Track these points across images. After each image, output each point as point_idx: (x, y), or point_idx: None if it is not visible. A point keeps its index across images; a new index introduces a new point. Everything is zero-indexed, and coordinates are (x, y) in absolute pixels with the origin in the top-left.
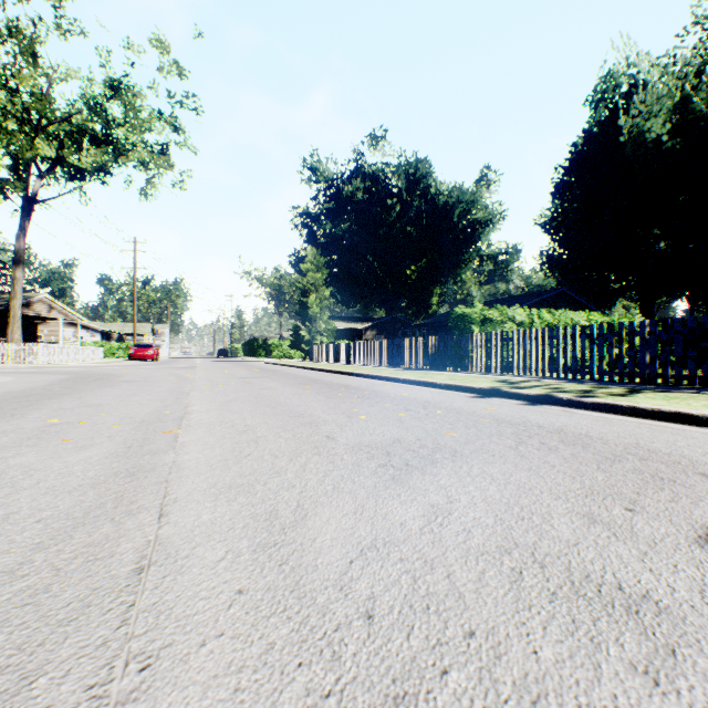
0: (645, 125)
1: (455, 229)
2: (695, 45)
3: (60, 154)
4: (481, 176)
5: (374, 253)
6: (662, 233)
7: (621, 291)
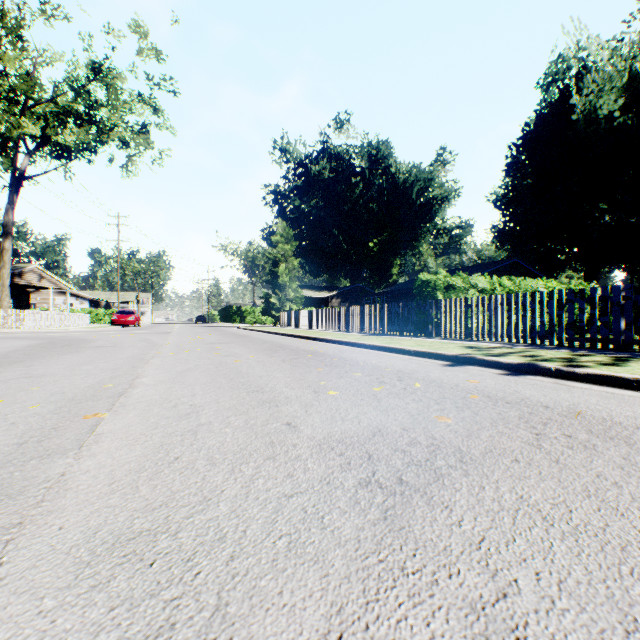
0: (598, 102)
1: (413, 205)
2: None
3: (47, 134)
4: (438, 156)
5: (339, 228)
6: (608, 207)
7: (567, 262)
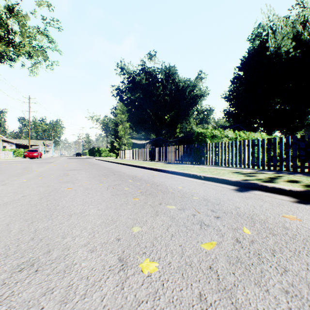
0: (282, 44)
1: (186, 98)
2: (298, 12)
3: None
4: (198, 75)
5: (150, 109)
6: (281, 100)
7: (258, 127)
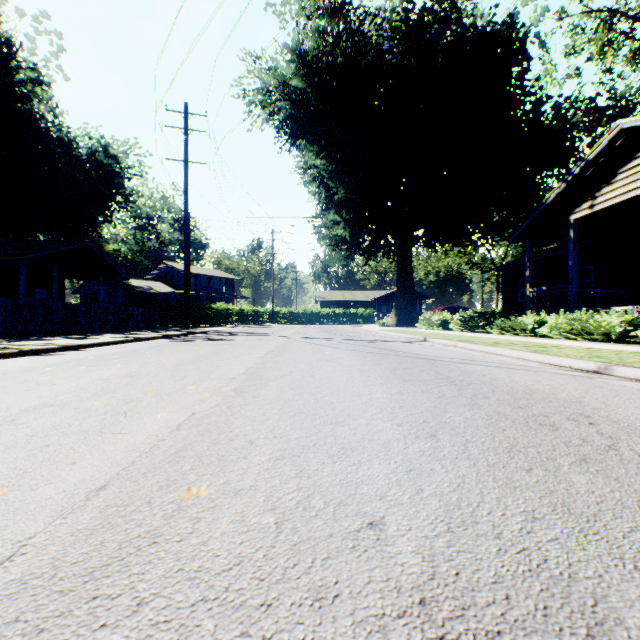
0: None
1: None
2: None
3: None
4: None
5: None
6: None
7: None
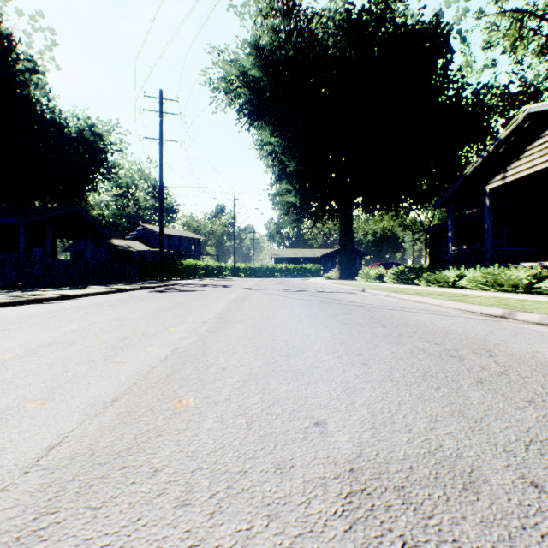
0: None
1: None
2: None
3: None
4: None
5: None
6: None
7: None
